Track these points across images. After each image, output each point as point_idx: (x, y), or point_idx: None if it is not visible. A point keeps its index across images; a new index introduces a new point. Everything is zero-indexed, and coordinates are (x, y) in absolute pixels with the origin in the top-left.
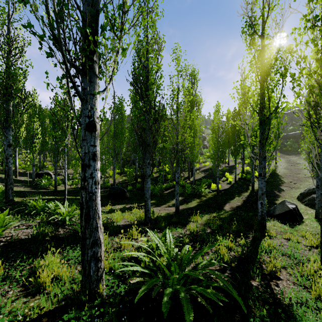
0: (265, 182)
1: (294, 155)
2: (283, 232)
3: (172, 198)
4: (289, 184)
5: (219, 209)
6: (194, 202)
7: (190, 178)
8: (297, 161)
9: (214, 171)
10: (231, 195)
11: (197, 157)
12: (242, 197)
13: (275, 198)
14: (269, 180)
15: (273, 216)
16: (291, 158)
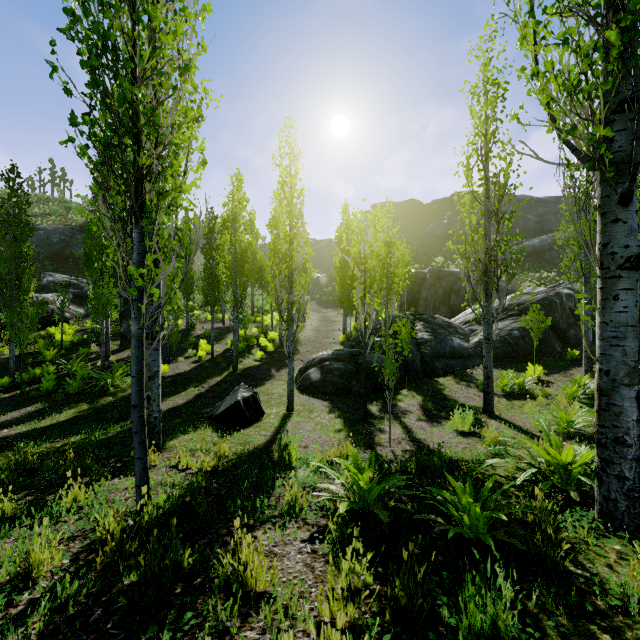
0: (271, 354)
1: (333, 309)
2: (190, 452)
3: (4, 411)
4: (303, 356)
5: (117, 420)
6: (69, 413)
7: (115, 355)
8: (334, 318)
9: (184, 338)
10: (182, 386)
11: (111, 304)
12: (202, 388)
13: (262, 382)
14: (279, 351)
15: (214, 419)
16: (328, 314)
